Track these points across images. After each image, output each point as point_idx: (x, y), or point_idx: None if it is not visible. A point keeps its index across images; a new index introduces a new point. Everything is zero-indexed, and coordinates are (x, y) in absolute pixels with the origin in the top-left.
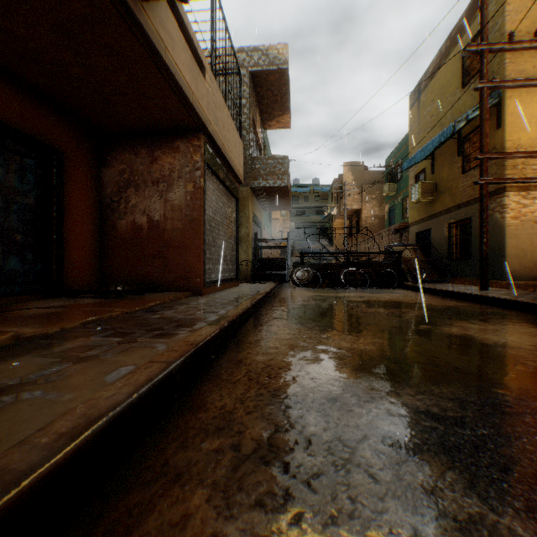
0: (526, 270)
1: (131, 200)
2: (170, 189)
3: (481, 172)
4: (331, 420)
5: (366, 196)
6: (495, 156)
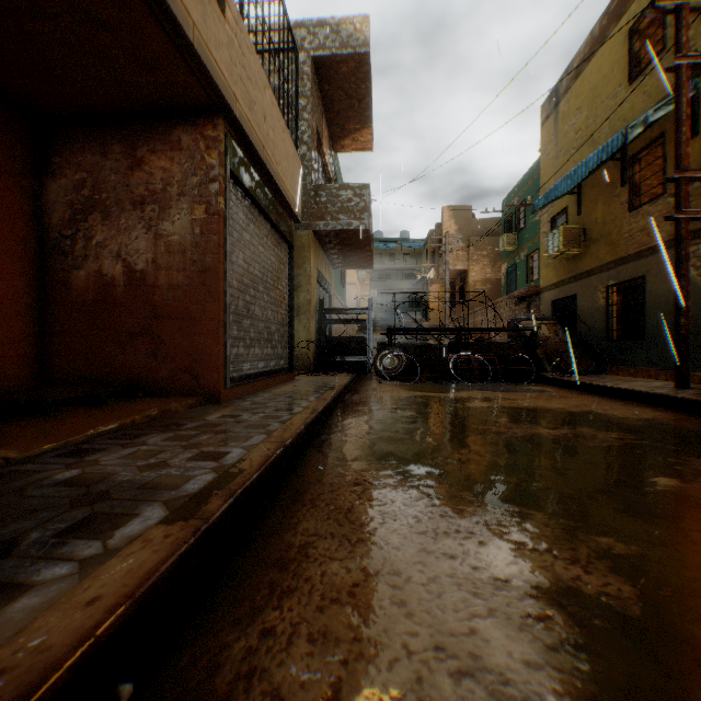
0: None
1: (96, 235)
2: (165, 215)
3: (677, 200)
4: None
5: (474, 253)
6: (700, 175)
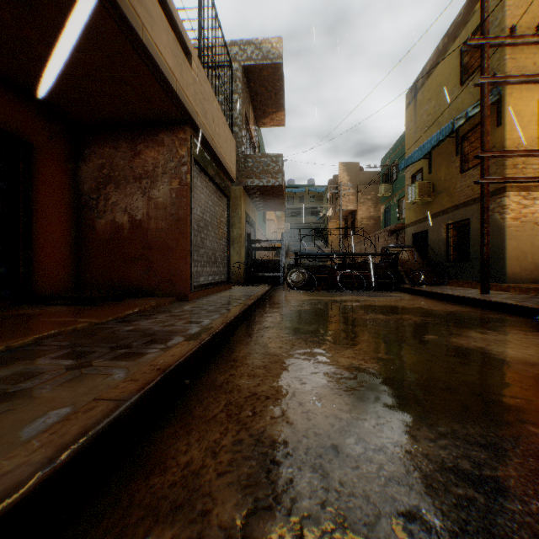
0: (526, 273)
1: (111, 198)
2: (154, 185)
3: (482, 171)
4: (330, 487)
5: (361, 197)
6: (496, 154)
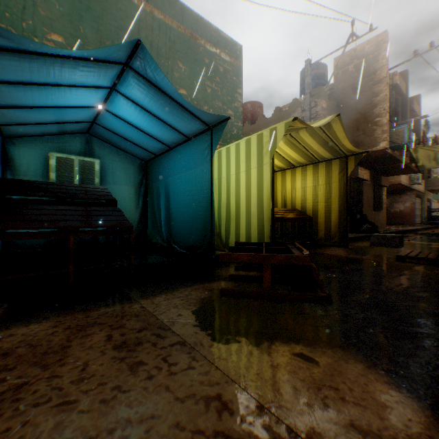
0: None
1: (393, 206)
2: (404, 203)
3: None
4: None
5: None
6: None
